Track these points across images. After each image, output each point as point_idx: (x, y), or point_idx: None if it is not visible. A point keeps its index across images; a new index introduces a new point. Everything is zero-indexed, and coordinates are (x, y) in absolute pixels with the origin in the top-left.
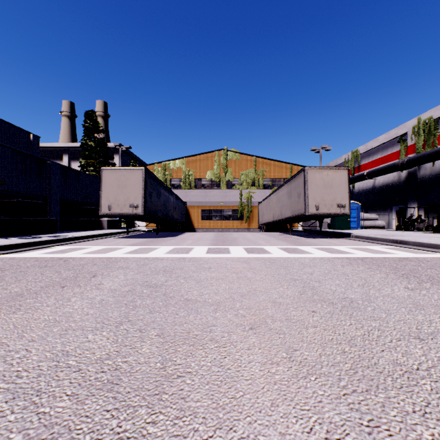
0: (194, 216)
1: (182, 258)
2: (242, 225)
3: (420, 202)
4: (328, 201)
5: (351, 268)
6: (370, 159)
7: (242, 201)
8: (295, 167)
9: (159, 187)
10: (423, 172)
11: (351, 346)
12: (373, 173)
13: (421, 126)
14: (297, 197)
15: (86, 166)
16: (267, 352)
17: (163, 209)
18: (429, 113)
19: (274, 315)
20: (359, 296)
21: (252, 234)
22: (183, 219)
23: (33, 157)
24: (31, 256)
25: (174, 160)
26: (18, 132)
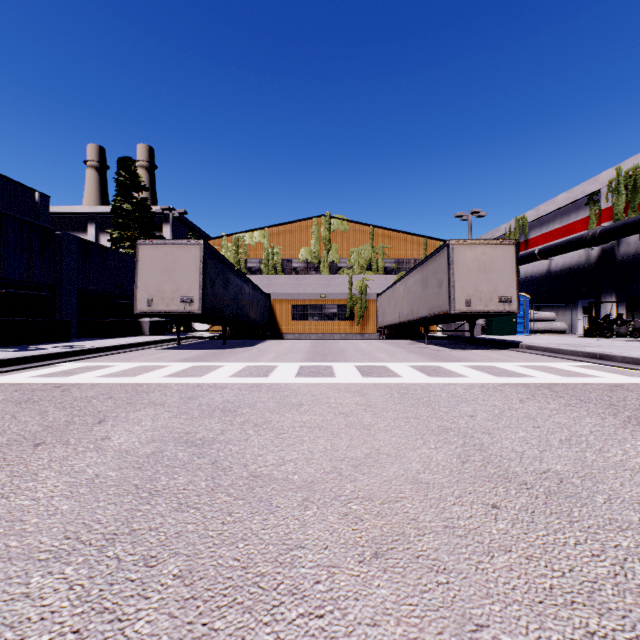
0: (281, 316)
1: (256, 384)
2: (352, 329)
3: (620, 294)
4: (485, 293)
5: (537, 405)
6: (544, 231)
7: (352, 292)
8: (431, 242)
9: (227, 271)
10: (624, 250)
11: (601, 614)
12: (548, 251)
13: (621, 179)
14: (437, 287)
15: (120, 241)
16: (415, 634)
17: (233, 304)
18: (634, 160)
19: (420, 517)
20: (570, 467)
21: (368, 343)
22: (265, 320)
23: (33, 225)
24: (14, 382)
25: (252, 232)
26: (16, 189)
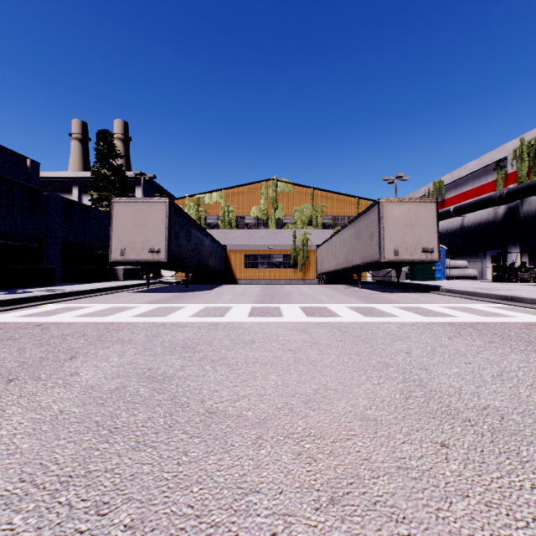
0: (235, 264)
1: (214, 323)
2: (296, 275)
3: (523, 245)
4: (410, 244)
5: (464, 342)
6: (458, 192)
7: (296, 244)
8: (362, 201)
9: (189, 226)
10: (527, 208)
11: None
12: (462, 209)
13: (524, 148)
14: (368, 239)
15: (99, 200)
16: None
17: (194, 254)
18: (535, 131)
19: (372, 457)
20: (507, 403)
21: (310, 287)
22: (222, 267)
23: (23, 186)
24: (0, 321)
25: (211, 193)
26: (10, 156)
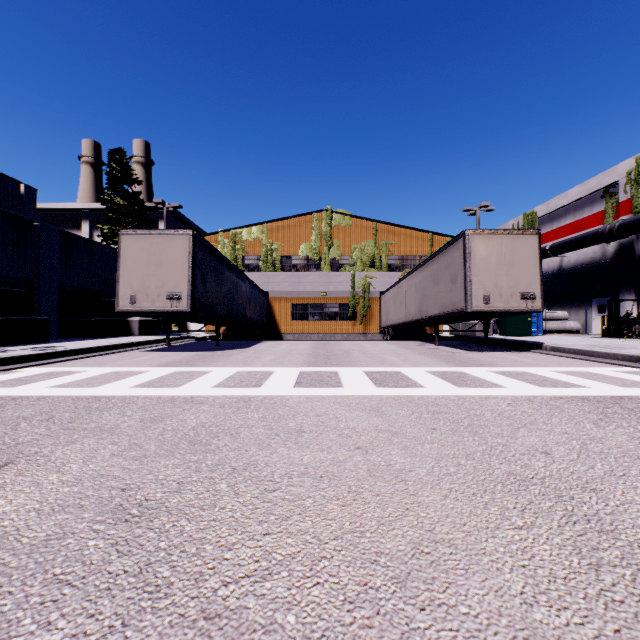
0: (280, 315)
1: (245, 398)
2: (355, 329)
3: (639, 292)
4: (505, 289)
5: (623, 431)
6: (555, 226)
7: (355, 290)
8: (437, 238)
9: (221, 266)
10: None
11: None
12: (561, 247)
13: None
14: (450, 282)
15: (111, 236)
16: None
17: (227, 302)
18: None
19: None
20: None
21: (373, 344)
22: (263, 319)
23: (7, 214)
24: None
25: (250, 227)
26: None
